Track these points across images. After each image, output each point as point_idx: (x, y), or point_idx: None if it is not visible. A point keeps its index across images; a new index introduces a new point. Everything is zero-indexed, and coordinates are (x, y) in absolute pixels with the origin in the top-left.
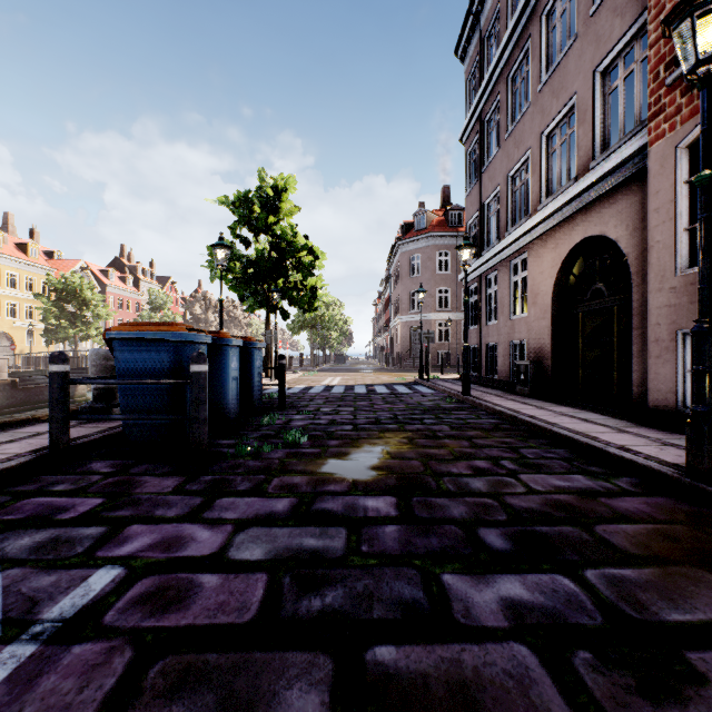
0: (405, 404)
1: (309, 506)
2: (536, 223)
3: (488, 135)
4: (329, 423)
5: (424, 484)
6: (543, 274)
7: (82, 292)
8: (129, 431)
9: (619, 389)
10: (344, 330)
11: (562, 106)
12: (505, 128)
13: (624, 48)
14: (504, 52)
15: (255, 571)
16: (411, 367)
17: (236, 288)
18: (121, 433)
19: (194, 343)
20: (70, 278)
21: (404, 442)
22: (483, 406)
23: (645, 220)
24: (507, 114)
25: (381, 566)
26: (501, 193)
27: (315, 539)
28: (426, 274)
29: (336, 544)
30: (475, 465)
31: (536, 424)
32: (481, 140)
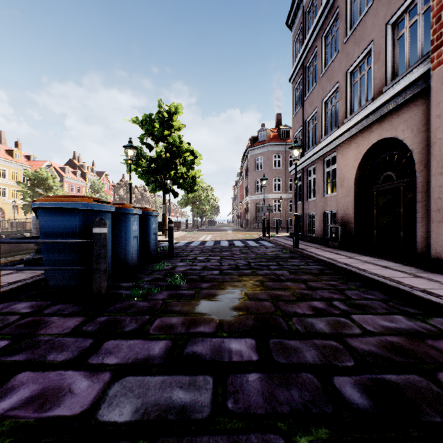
0: (255, 254)
1: (182, 349)
2: (343, 131)
3: (309, 76)
4: (203, 268)
5: (277, 325)
6: (348, 166)
7: (47, 180)
8: (49, 278)
9: (404, 244)
10: (214, 205)
11: (362, 51)
12: (320, 70)
13: (409, 6)
14: (320, 19)
15: (119, 440)
16: (256, 228)
17: (143, 177)
18: (44, 279)
19: (100, 211)
20: (40, 172)
21: (257, 284)
22: (309, 256)
23: (427, 125)
24: (322, 60)
25: (247, 432)
26: (317, 113)
27: (184, 391)
28: (266, 169)
29: (203, 398)
30: (314, 306)
31: (352, 270)
32: (303, 79)
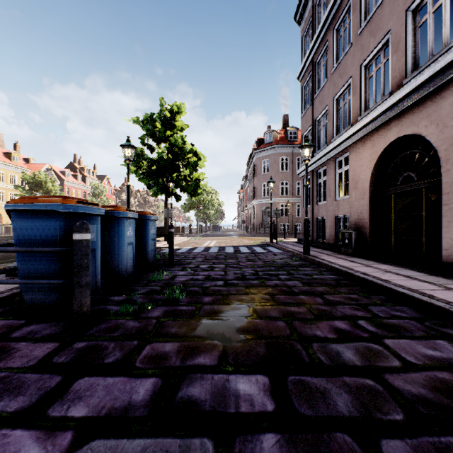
0: (262, 261)
1: (174, 393)
2: (358, 129)
3: (318, 72)
4: (205, 278)
5: (294, 354)
6: (362, 166)
7: (46, 184)
8: (24, 292)
9: (427, 251)
10: (218, 210)
11: (378, 41)
12: (332, 65)
13: None
14: (331, 11)
15: None
16: (262, 234)
17: (143, 179)
18: (18, 294)
19: (86, 214)
20: (38, 175)
21: (267, 298)
22: (321, 264)
23: None
24: (333, 55)
25: None
26: (328, 111)
27: None
28: (273, 172)
29: None
30: (336, 326)
31: (373, 281)
32: (313, 76)
